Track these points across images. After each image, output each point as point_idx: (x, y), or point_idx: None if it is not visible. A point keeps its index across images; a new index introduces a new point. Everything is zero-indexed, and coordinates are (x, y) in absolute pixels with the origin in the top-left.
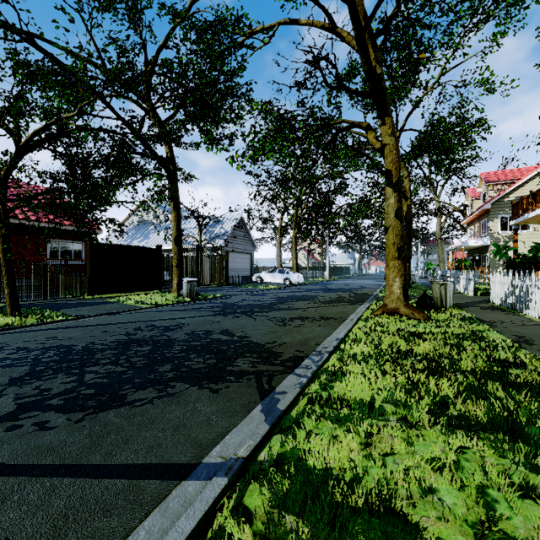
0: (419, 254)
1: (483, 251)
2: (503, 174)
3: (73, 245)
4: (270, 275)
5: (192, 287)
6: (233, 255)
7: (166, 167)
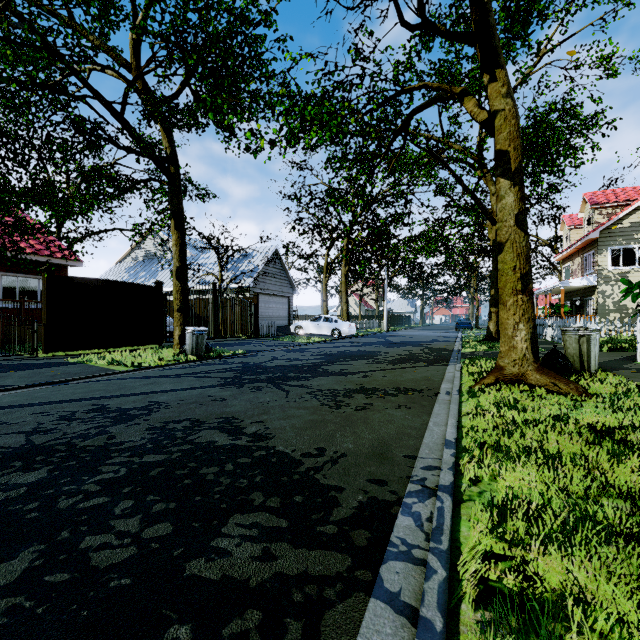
0: None
1: (587, 293)
2: (613, 194)
3: (40, 282)
4: (313, 324)
5: (200, 340)
6: (265, 298)
7: (164, 168)
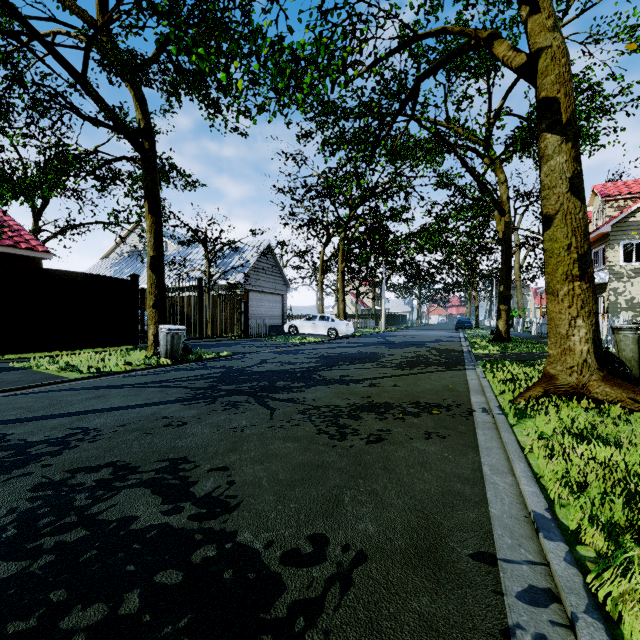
0: (494, 299)
1: (597, 290)
2: (625, 185)
3: None
4: (308, 323)
5: (175, 340)
6: (257, 296)
7: (136, 142)
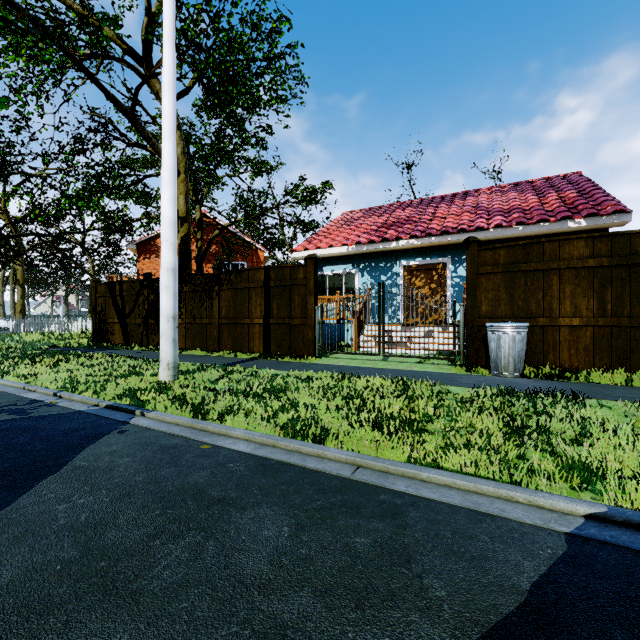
0: None
1: None
2: None
3: None
4: None
5: None
6: None
7: None
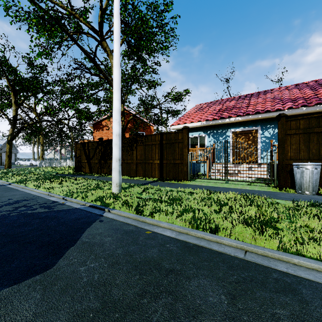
0: None
1: None
2: None
3: None
4: (23, 162)
5: None
6: (4, 154)
7: None
